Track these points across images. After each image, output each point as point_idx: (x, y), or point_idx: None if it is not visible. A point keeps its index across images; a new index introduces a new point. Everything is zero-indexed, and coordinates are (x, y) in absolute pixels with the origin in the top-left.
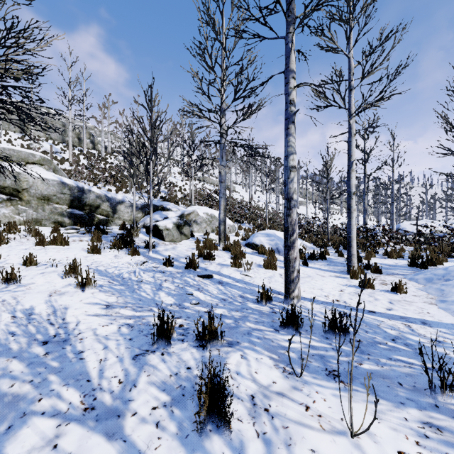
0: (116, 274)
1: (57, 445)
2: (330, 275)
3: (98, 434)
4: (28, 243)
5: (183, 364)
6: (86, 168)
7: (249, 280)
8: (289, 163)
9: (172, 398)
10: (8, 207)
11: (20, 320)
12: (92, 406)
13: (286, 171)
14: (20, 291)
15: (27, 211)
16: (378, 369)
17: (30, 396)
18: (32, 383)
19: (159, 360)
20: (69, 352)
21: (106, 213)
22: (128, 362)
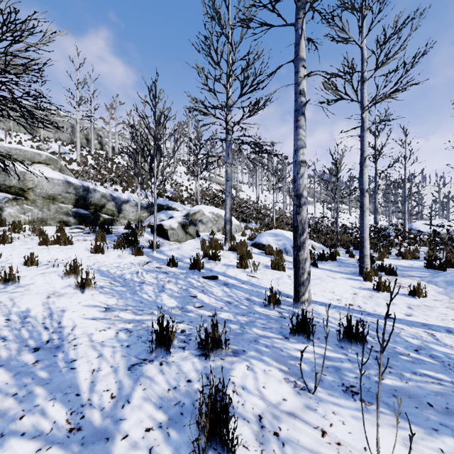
0: (118, 275)
1: None
2: (342, 277)
3: None
4: (31, 243)
5: (183, 376)
6: (94, 168)
7: (256, 282)
8: (298, 157)
9: (168, 417)
10: (14, 206)
11: (14, 324)
12: (79, 426)
13: (296, 166)
14: (18, 293)
15: (32, 211)
16: (402, 386)
17: (11, 412)
18: (15, 397)
19: (157, 371)
20: (60, 360)
21: (111, 213)
22: (123, 373)
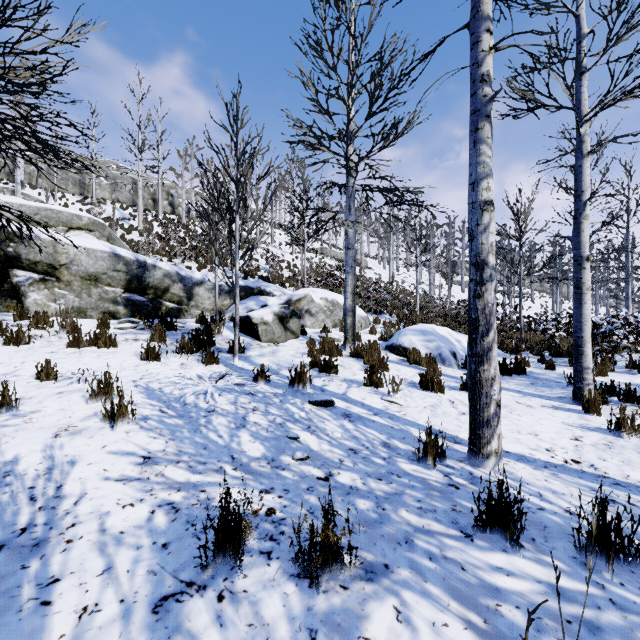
0: (175, 397)
1: None
2: (543, 405)
3: None
4: (58, 344)
5: (262, 634)
6: (161, 238)
7: (397, 411)
8: (479, 196)
9: None
10: (41, 291)
11: None
12: None
13: (474, 211)
14: (12, 426)
15: (66, 297)
16: None
17: None
18: None
19: (210, 618)
20: (29, 579)
21: (178, 300)
22: (140, 622)
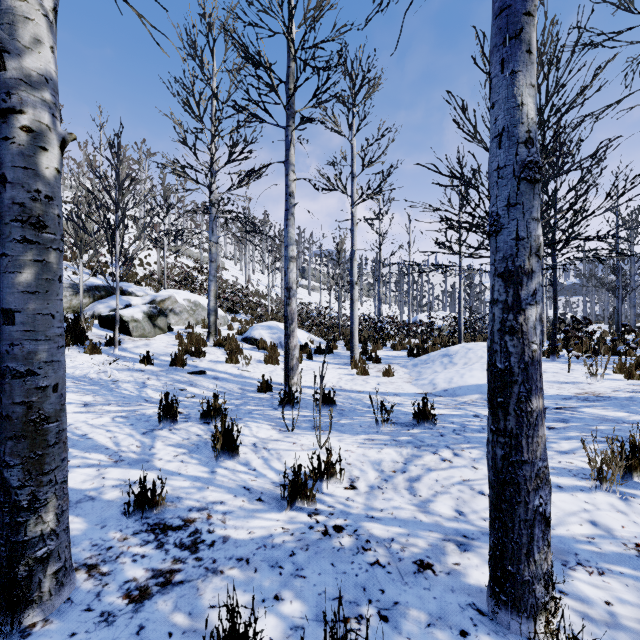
0: (79, 375)
1: (104, 477)
2: (334, 367)
3: (136, 470)
4: None
5: (192, 433)
6: None
7: (248, 375)
8: (288, 253)
9: (189, 450)
10: None
11: None
12: (121, 460)
13: (286, 261)
14: None
15: None
16: (350, 422)
17: None
18: None
19: (169, 433)
20: (71, 436)
21: None
22: (140, 436)
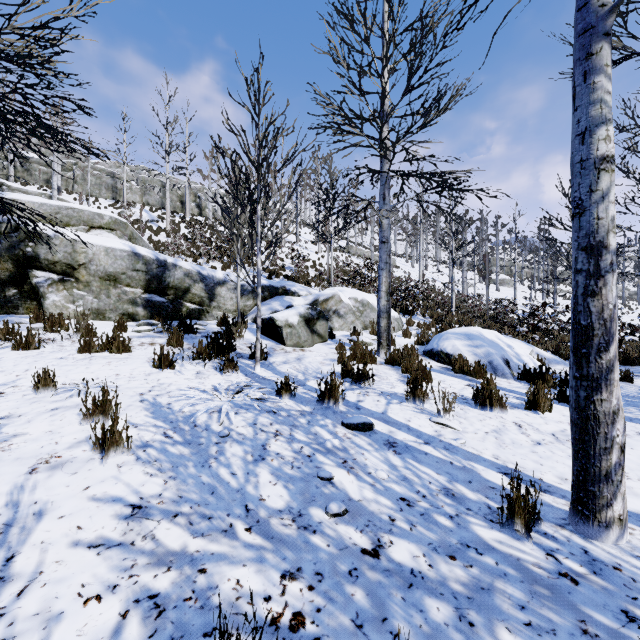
0: (185, 416)
1: None
2: (639, 432)
3: None
4: (69, 348)
5: None
6: (187, 239)
7: (453, 439)
8: (593, 150)
9: None
10: (60, 292)
11: None
12: None
13: (585, 172)
14: None
15: (85, 298)
16: None
17: None
18: None
19: None
20: None
21: (199, 300)
22: None
